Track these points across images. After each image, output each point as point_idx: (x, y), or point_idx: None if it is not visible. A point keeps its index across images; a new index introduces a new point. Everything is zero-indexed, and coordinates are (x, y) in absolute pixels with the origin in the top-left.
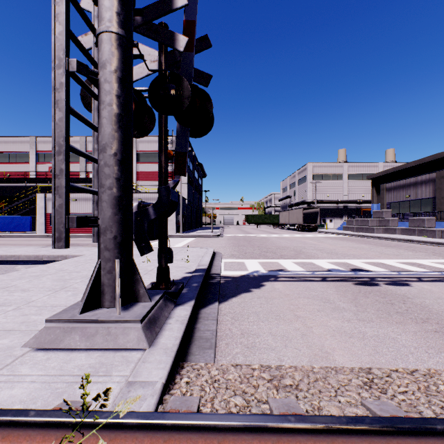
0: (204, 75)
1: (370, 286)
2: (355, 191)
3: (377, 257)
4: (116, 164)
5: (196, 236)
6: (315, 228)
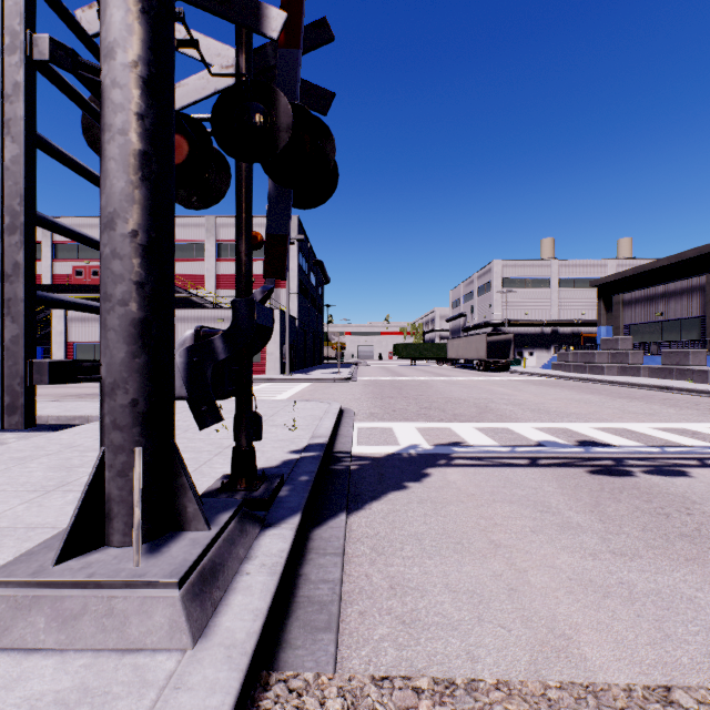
0: (320, 92)
1: (617, 476)
2: (570, 306)
3: (618, 417)
4: (137, 254)
5: (313, 379)
6: (506, 366)
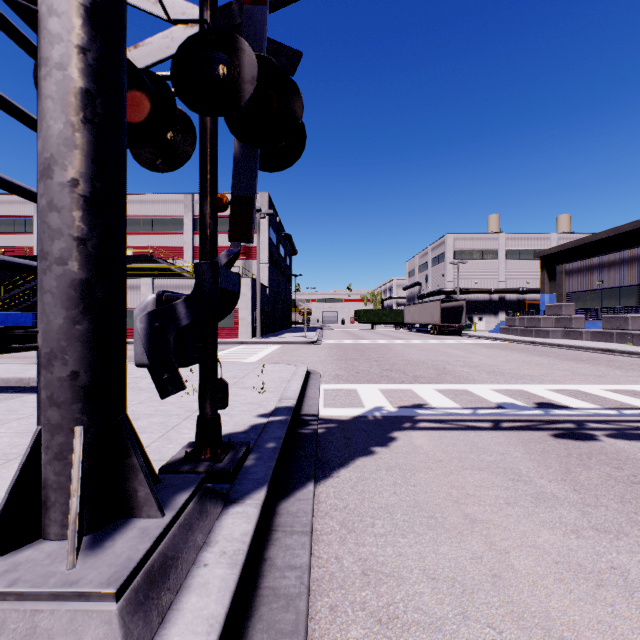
0: (287, 52)
1: (582, 440)
2: (516, 276)
3: (569, 379)
4: (77, 206)
5: (281, 342)
6: (458, 330)
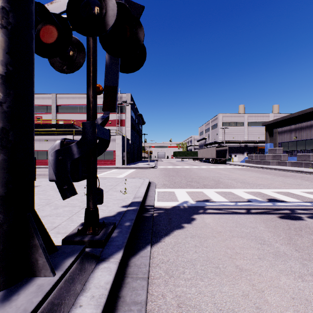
0: (135, 6)
1: (295, 220)
2: (253, 134)
3: (283, 186)
4: None
5: (137, 167)
6: (224, 161)
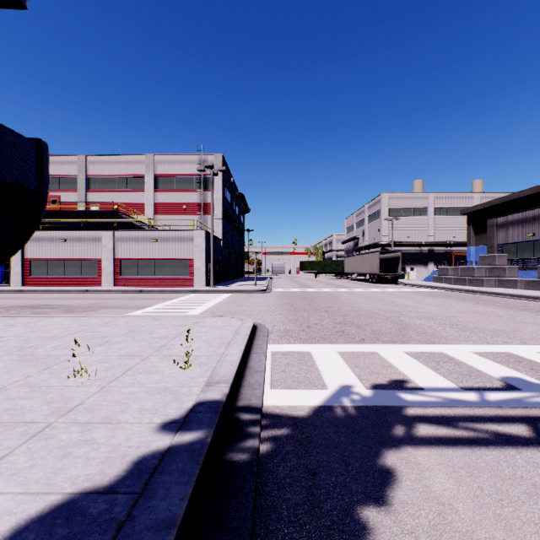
0: None
1: None
2: (444, 231)
3: None
4: None
5: (233, 291)
6: (395, 279)
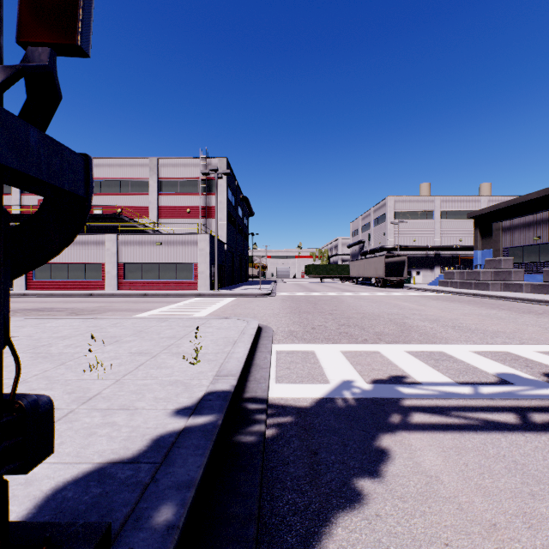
0: None
1: None
2: (450, 234)
3: None
4: None
5: (237, 295)
6: (400, 283)
